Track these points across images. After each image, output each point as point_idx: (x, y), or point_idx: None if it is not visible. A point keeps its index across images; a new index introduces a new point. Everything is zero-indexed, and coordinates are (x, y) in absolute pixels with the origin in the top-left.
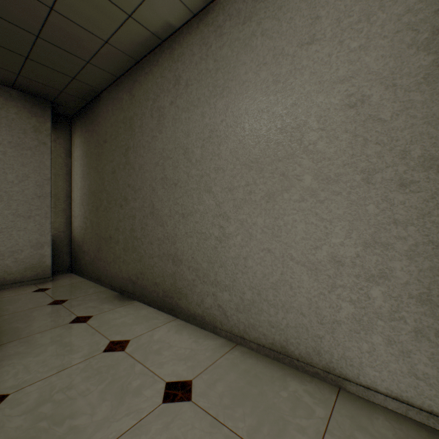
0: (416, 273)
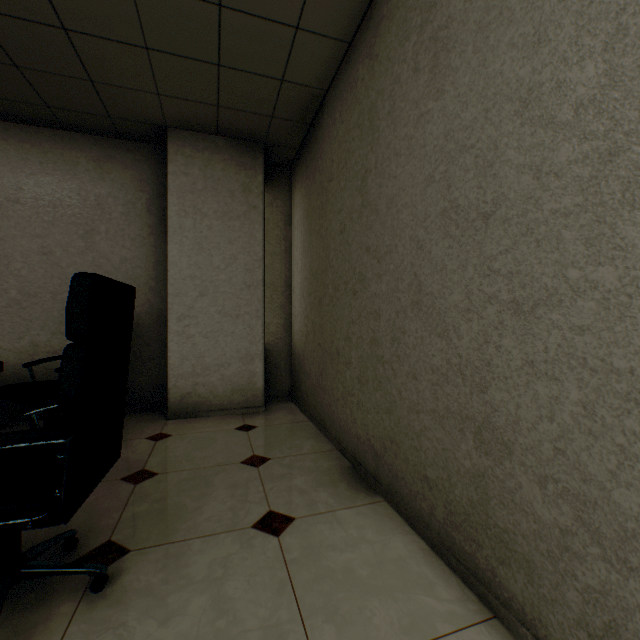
0: None
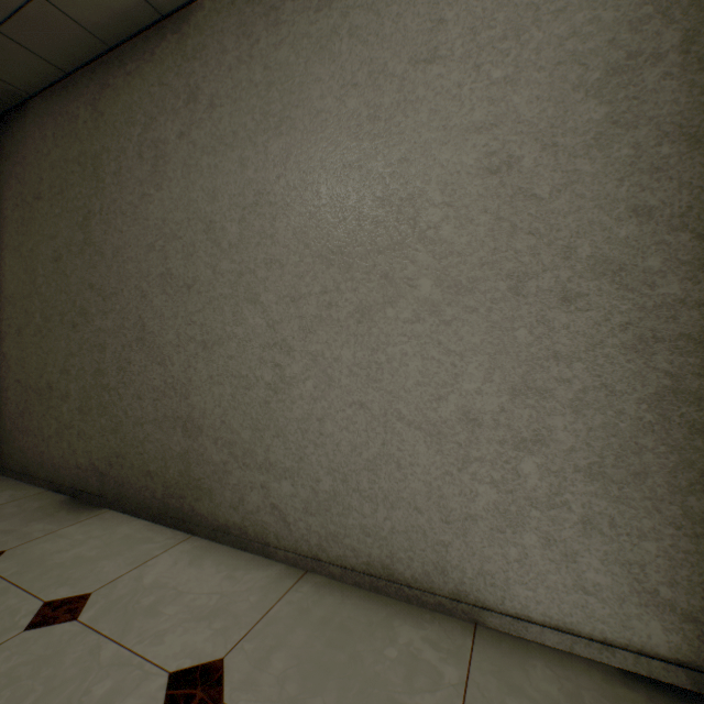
0: (584, 433)
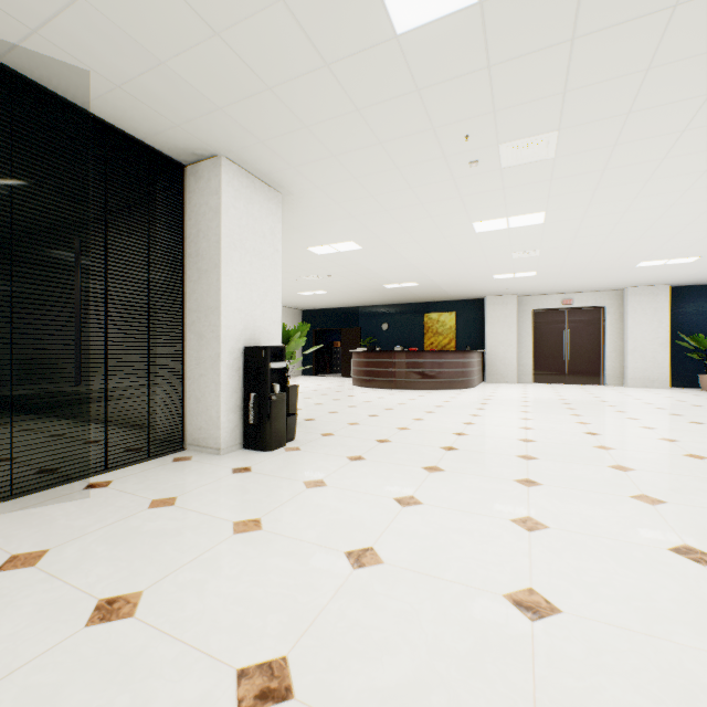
0: None
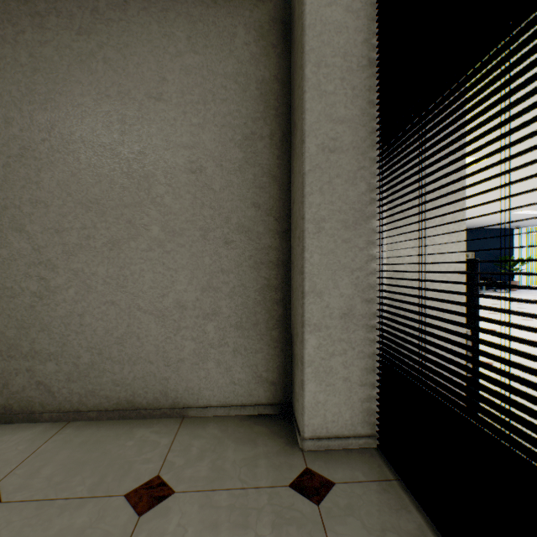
0: (234, 308)
